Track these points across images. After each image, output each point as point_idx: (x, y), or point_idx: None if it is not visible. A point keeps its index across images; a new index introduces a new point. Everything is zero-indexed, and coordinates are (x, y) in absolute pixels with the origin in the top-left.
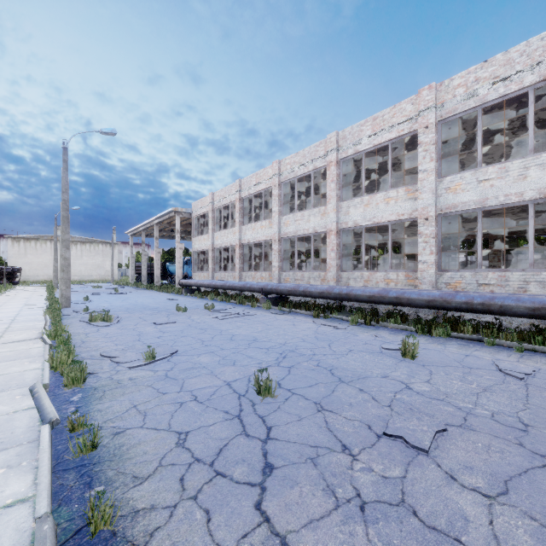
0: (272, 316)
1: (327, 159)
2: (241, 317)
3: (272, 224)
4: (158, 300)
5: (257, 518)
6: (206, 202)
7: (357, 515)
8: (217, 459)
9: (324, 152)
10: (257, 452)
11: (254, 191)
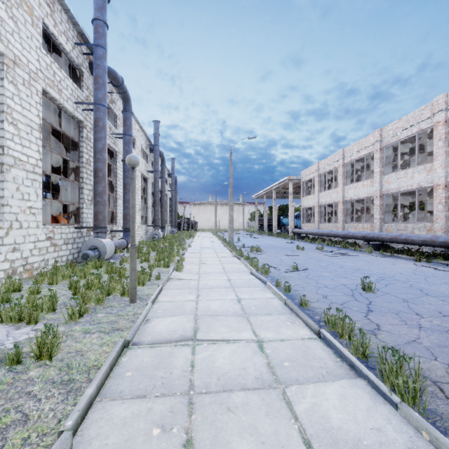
0: (373, 257)
1: (433, 120)
2: (345, 256)
3: (373, 183)
4: (280, 243)
5: (365, 318)
6: (313, 170)
7: (416, 328)
8: (344, 304)
9: (430, 114)
10: (363, 306)
11: (356, 157)
